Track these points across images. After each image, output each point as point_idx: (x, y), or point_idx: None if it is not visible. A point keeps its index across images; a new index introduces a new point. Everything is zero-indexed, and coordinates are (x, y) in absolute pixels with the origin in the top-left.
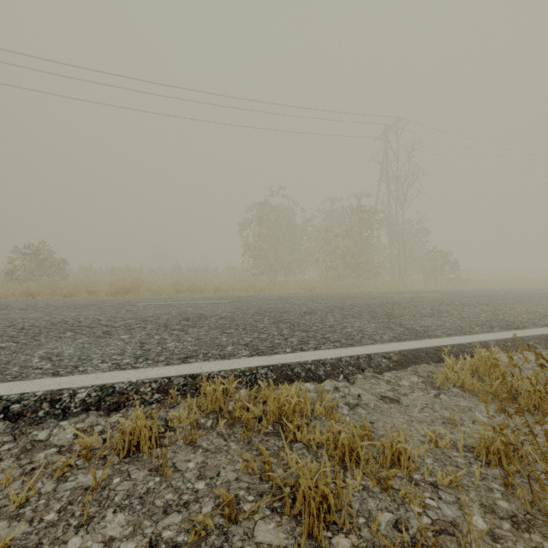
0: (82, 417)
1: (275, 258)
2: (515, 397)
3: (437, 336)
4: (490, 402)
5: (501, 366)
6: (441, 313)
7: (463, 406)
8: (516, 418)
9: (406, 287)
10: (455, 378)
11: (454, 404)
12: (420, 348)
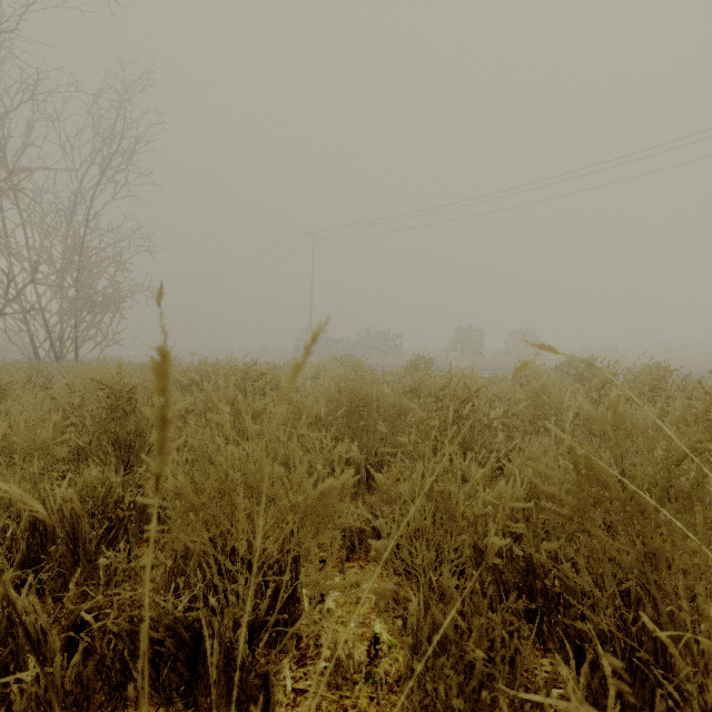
0: None
1: None
2: None
3: None
4: None
5: None
6: None
7: None
8: None
9: None
10: None
11: None
12: None
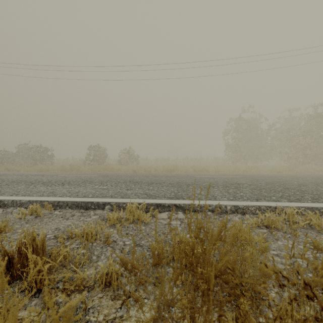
0: (234, 214)
1: (246, 151)
2: None
3: None
4: None
5: None
6: None
7: None
8: None
9: None
10: None
11: None
12: None
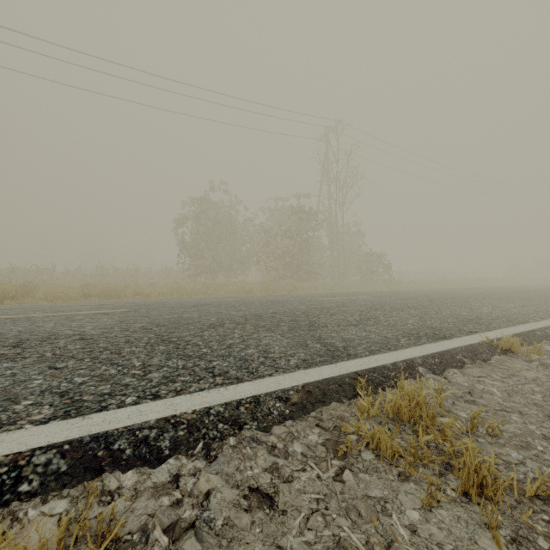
0: None
1: (214, 258)
2: (449, 462)
3: (358, 356)
4: (415, 482)
5: (429, 403)
6: (368, 321)
7: (375, 499)
8: (454, 522)
9: (344, 288)
10: (370, 433)
11: (361, 495)
12: (333, 377)
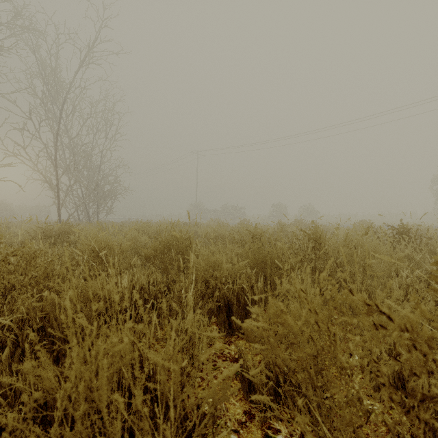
0: None
1: None
2: None
3: None
4: None
5: None
6: None
7: None
8: None
9: None
10: None
11: None
12: None
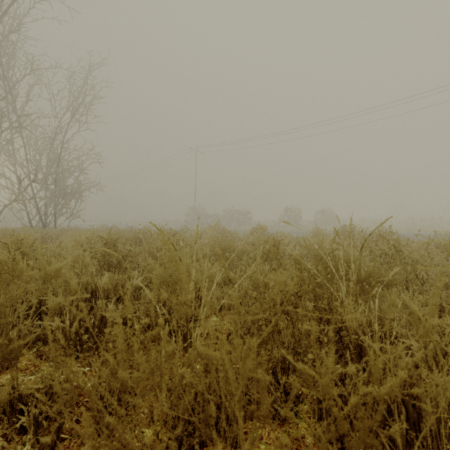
0: None
1: None
2: None
3: None
4: None
5: None
6: None
7: None
8: None
9: None
10: None
11: None
12: None
